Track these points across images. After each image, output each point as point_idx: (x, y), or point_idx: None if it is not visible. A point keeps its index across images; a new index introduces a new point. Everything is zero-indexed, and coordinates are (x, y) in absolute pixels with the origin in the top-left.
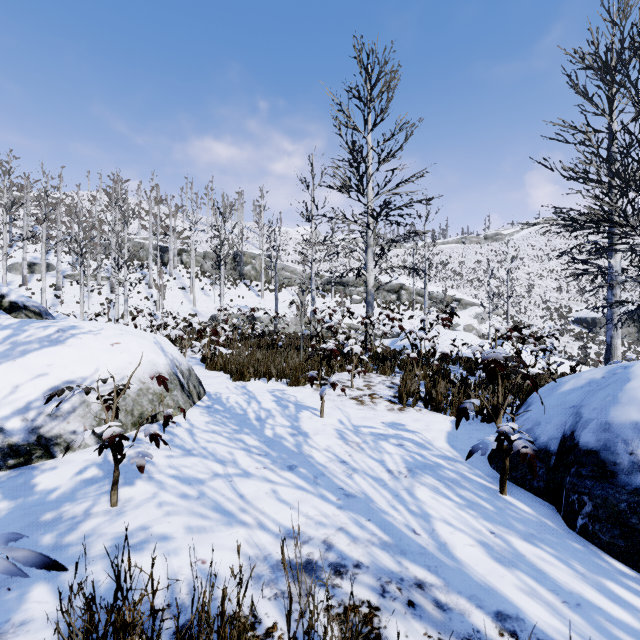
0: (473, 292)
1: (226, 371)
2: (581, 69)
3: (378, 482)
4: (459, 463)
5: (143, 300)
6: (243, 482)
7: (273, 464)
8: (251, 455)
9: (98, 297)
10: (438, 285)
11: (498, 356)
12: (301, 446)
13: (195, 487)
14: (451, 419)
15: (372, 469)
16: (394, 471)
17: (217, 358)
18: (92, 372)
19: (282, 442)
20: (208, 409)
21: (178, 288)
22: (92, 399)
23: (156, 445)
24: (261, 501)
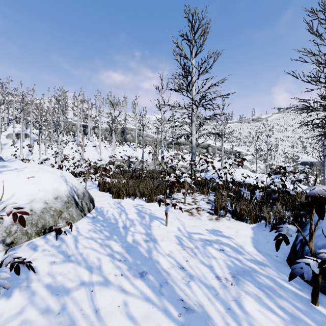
0: (246, 148)
1: (110, 192)
2: (315, 19)
3: (211, 291)
4: (268, 268)
5: (74, 152)
6: (101, 292)
7: (129, 271)
8: (113, 261)
9: (51, 151)
10: (228, 144)
11: (323, 192)
12: (151, 251)
13: (60, 299)
14: (251, 226)
15: (204, 275)
16: (222, 278)
17: (105, 184)
18: (8, 197)
19: (138, 248)
20: (93, 219)
21: (92, 146)
22: (5, 216)
23: (16, 272)
24: (112, 318)
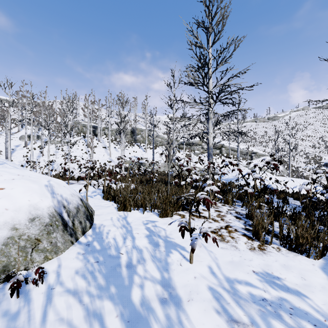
0: (262, 148)
1: (115, 201)
2: None
3: None
4: None
5: (84, 153)
6: None
7: None
8: None
9: (61, 152)
10: (242, 145)
11: None
12: None
13: None
14: (319, 265)
15: None
16: None
17: (110, 192)
18: None
19: (149, 322)
20: (86, 248)
21: (102, 147)
22: None
23: None
24: None
